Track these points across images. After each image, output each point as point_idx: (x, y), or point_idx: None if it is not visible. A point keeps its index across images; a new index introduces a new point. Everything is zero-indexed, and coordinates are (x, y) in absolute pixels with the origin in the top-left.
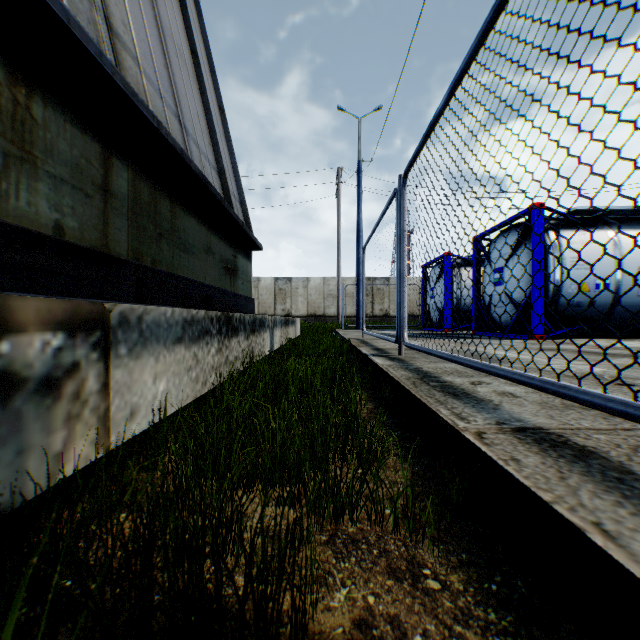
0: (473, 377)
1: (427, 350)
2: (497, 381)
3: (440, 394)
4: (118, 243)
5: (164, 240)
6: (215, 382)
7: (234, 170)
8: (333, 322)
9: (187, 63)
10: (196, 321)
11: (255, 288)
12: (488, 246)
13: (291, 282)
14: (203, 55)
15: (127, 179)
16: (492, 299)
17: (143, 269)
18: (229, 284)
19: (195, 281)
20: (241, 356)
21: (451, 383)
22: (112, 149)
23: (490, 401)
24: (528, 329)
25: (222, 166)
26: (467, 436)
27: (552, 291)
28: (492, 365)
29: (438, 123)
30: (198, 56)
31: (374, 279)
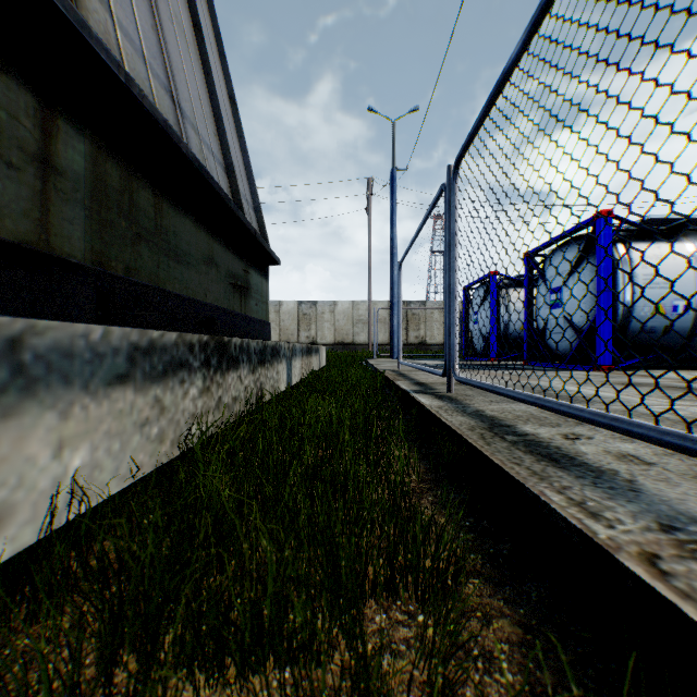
0: (560, 426)
1: (491, 387)
2: (598, 433)
3: (529, 458)
4: (68, 240)
5: (144, 243)
6: (198, 436)
7: (247, 171)
8: (363, 351)
9: (187, 35)
10: (160, 348)
11: (276, 313)
12: (542, 263)
13: (316, 306)
14: (210, 34)
15: (83, 153)
16: (548, 324)
17: (108, 278)
18: (239, 304)
19: (190, 298)
20: (243, 396)
21: (535, 437)
22: (57, 107)
23: (614, 473)
24: (593, 359)
25: (231, 162)
26: (630, 566)
27: (621, 314)
28: (614, 416)
29: (509, 81)
30: (202, 30)
31: (409, 303)
